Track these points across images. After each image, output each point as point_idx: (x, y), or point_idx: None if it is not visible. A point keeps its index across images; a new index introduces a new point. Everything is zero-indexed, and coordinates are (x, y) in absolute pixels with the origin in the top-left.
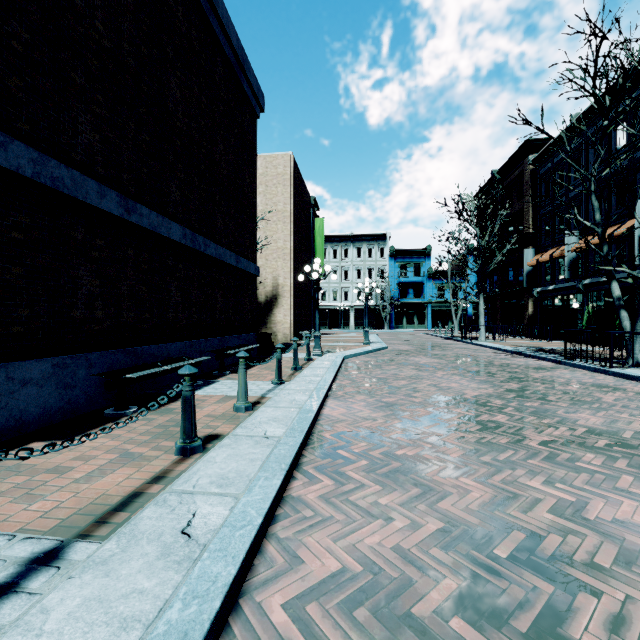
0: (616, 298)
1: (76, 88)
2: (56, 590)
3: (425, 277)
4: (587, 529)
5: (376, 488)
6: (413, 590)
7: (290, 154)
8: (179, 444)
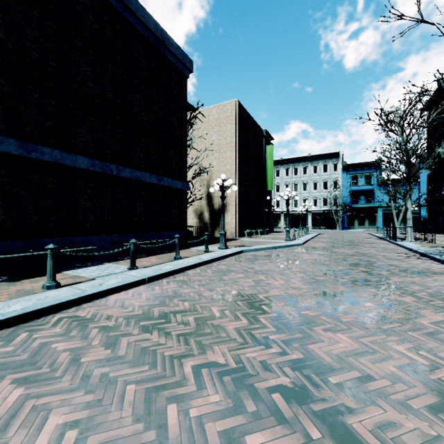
0: None
1: None
2: None
3: (376, 185)
4: None
5: None
6: None
7: (235, 100)
8: None
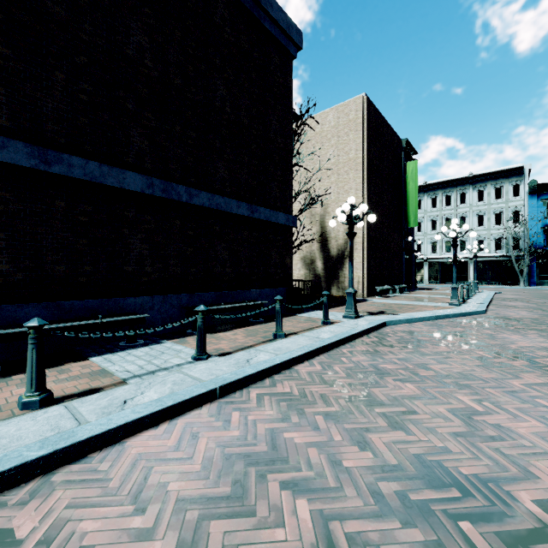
0: None
1: None
2: None
3: None
4: None
5: None
6: None
7: (362, 96)
8: None
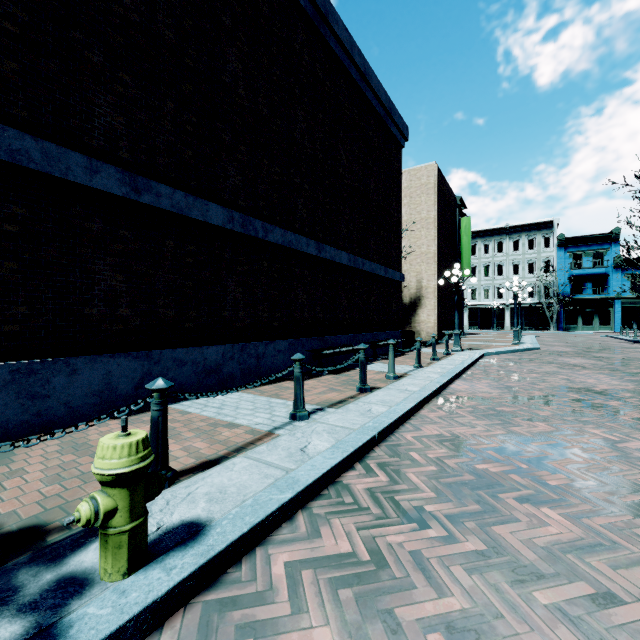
0: None
1: (296, 186)
2: (327, 415)
3: (610, 267)
4: (608, 448)
5: (472, 418)
6: (474, 443)
7: (433, 164)
8: (358, 386)
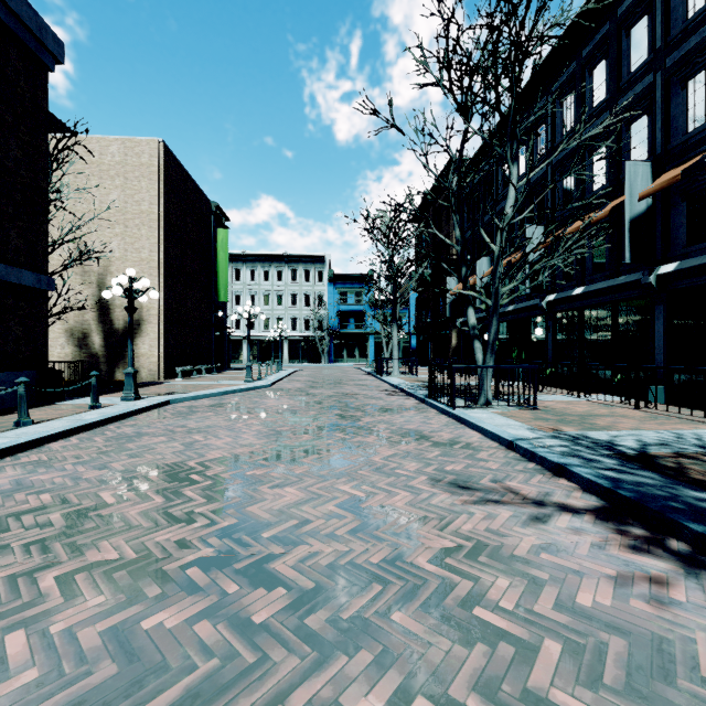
0: (471, 327)
1: None
2: None
3: (367, 305)
4: None
5: None
6: None
7: (159, 141)
8: None
